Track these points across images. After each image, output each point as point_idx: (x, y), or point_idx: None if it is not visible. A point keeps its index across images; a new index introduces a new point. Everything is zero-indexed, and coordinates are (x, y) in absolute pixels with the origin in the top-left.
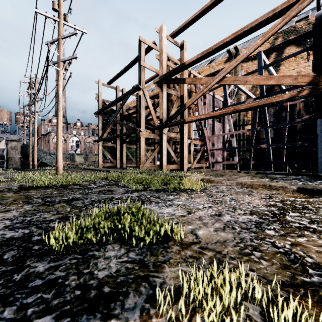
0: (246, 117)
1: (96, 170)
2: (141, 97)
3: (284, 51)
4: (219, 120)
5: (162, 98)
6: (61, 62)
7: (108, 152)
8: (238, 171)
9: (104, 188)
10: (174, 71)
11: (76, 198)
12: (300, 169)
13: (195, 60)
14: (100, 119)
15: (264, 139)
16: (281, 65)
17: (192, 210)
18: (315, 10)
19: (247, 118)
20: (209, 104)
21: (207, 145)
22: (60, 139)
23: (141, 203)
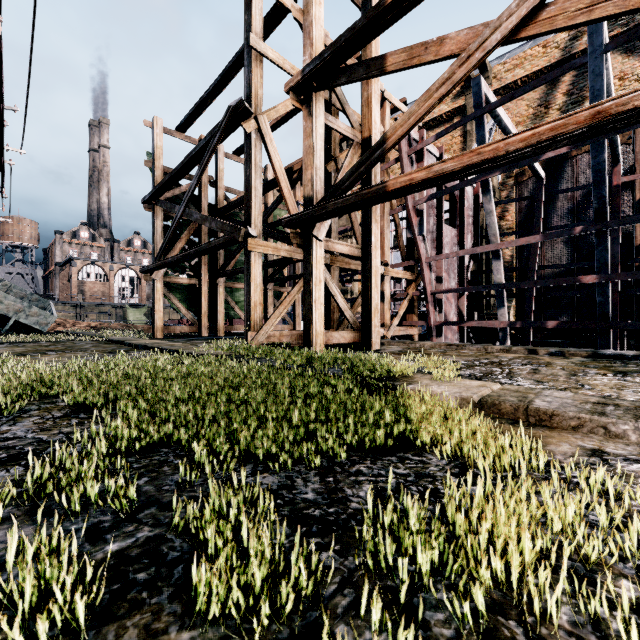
0: (503, 222)
1: (131, 346)
2: (252, 140)
3: None
4: (451, 221)
5: (312, 136)
6: None
7: (181, 299)
8: (530, 349)
9: None
10: (350, 35)
11: None
12: None
13: None
14: (158, 216)
15: (562, 266)
16: (587, 100)
17: None
18: None
19: (506, 224)
20: None
21: (426, 281)
22: None
23: None
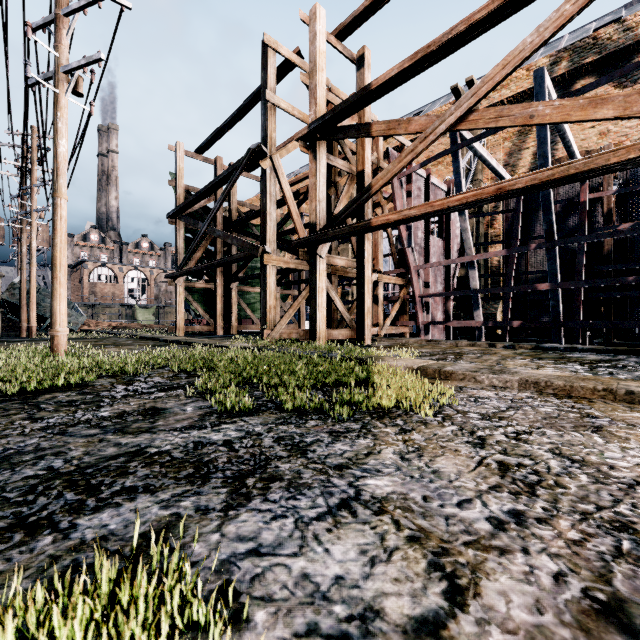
0: (491, 229)
1: (166, 342)
2: (268, 175)
3: (572, 88)
4: (439, 232)
5: (316, 175)
6: (62, 73)
7: (199, 302)
8: (490, 343)
9: (141, 404)
10: (345, 106)
11: (0, 457)
12: (610, 337)
13: (395, 76)
14: (181, 229)
15: (536, 272)
16: None
17: (456, 551)
18: (635, 7)
19: (494, 232)
20: (418, 196)
21: (414, 286)
22: (60, 266)
23: (231, 487)
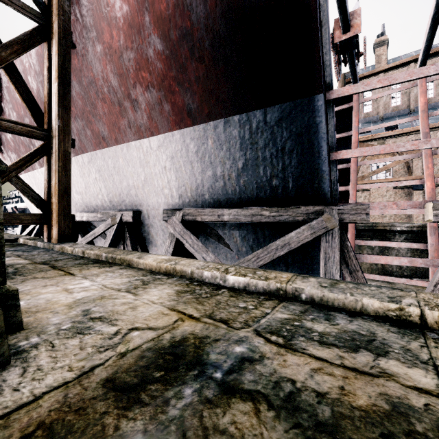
0: None
1: None
2: None
3: None
4: None
5: None
6: None
7: None
8: None
9: None
10: None
11: None
12: None
13: None
14: None
15: None
16: None
17: None
18: None
19: None
20: None
21: None
22: None
23: None
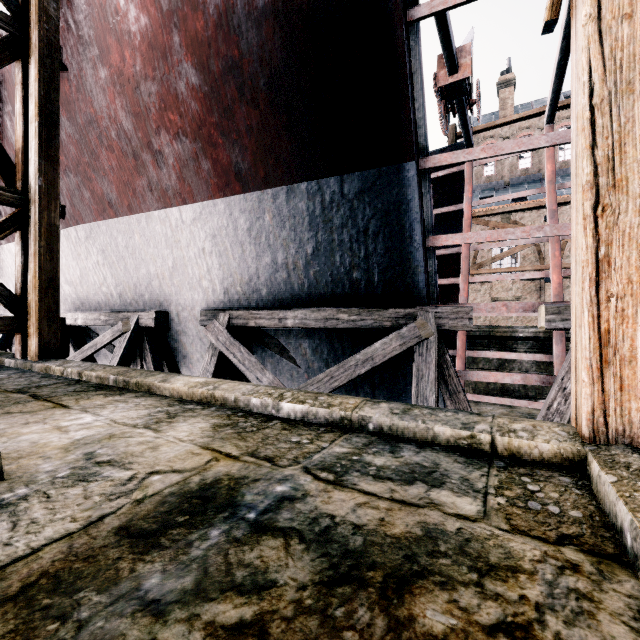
0: None
1: None
2: None
3: None
4: None
5: None
6: None
7: None
8: None
9: None
10: None
11: None
12: None
13: None
14: None
15: None
16: None
17: None
18: None
19: None
20: None
21: None
22: None
23: None
